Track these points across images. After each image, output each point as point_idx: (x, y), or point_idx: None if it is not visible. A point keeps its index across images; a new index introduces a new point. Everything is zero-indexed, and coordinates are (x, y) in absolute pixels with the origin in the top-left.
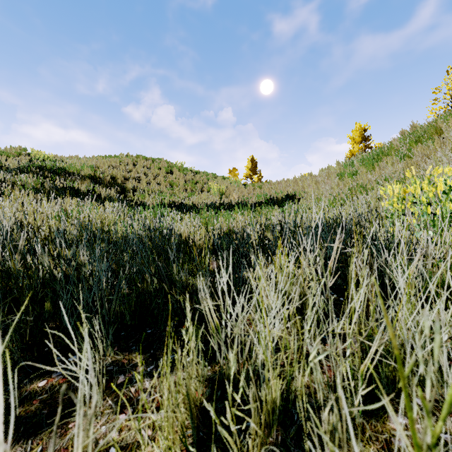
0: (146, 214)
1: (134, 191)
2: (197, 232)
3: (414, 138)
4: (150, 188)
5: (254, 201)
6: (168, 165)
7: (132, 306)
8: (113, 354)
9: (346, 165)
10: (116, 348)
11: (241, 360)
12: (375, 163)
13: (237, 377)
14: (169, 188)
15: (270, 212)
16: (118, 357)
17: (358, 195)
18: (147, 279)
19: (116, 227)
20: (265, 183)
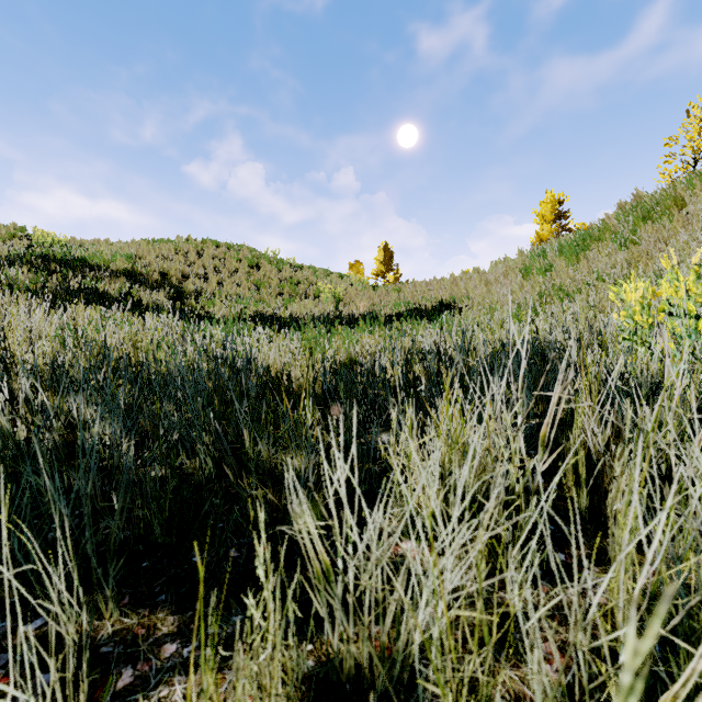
0: (213, 332)
1: (197, 296)
2: (296, 363)
3: (641, 213)
4: (222, 292)
5: (389, 312)
6: (253, 255)
7: (165, 509)
8: (117, 615)
9: (534, 256)
10: (127, 599)
11: (374, 628)
12: (580, 252)
13: (368, 676)
14: (254, 292)
15: (415, 329)
16: (127, 620)
17: (557, 302)
18: (199, 453)
19: (159, 354)
20: (407, 285)
